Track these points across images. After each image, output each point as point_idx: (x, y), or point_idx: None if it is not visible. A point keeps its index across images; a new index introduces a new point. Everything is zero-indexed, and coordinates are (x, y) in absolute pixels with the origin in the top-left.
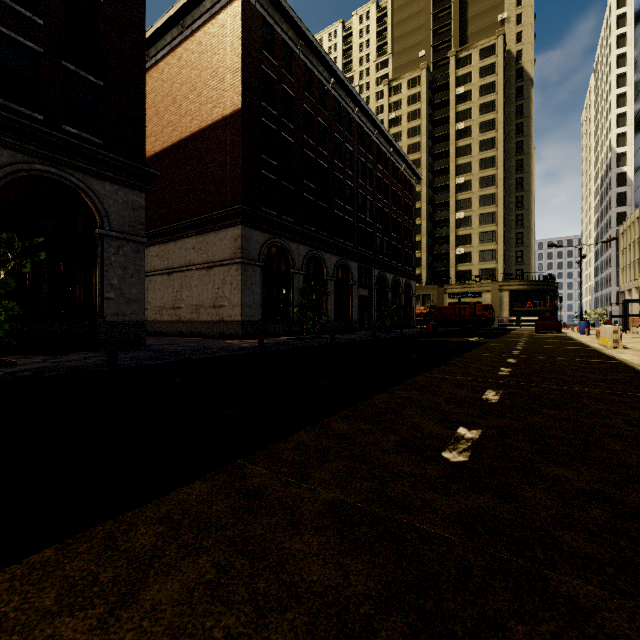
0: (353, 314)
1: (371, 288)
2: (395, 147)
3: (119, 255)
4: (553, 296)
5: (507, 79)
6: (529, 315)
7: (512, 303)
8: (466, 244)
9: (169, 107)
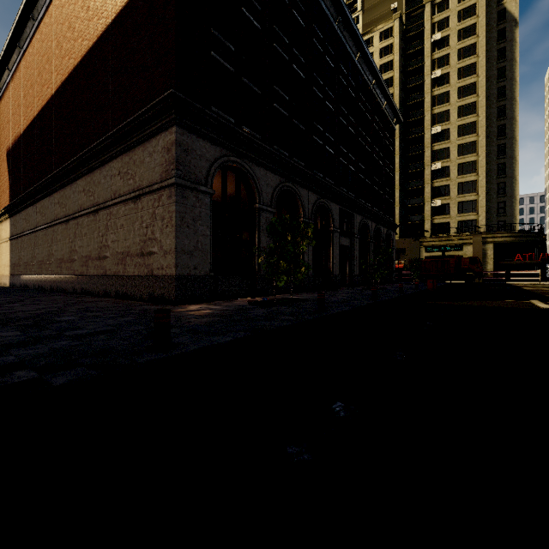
0: (334, 267)
1: (353, 237)
2: (378, 78)
3: None
4: (541, 249)
5: (487, 22)
6: (515, 269)
7: (497, 256)
8: (443, 196)
9: None
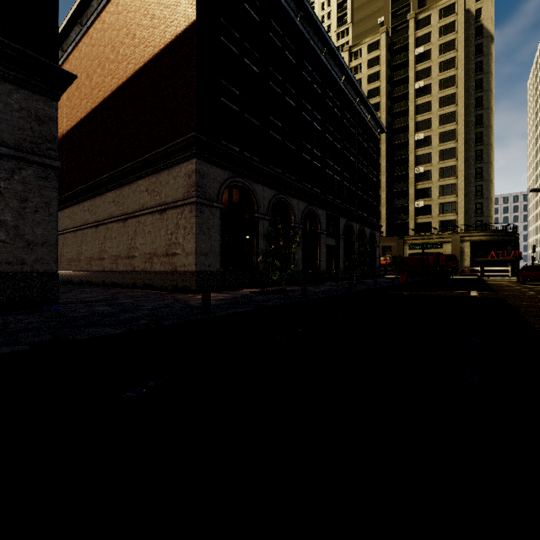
0: (321, 264)
1: (338, 237)
2: (362, 96)
3: (14, 181)
4: (514, 246)
5: (466, 37)
6: (490, 265)
7: (473, 253)
8: (425, 197)
9: (124, 40)
